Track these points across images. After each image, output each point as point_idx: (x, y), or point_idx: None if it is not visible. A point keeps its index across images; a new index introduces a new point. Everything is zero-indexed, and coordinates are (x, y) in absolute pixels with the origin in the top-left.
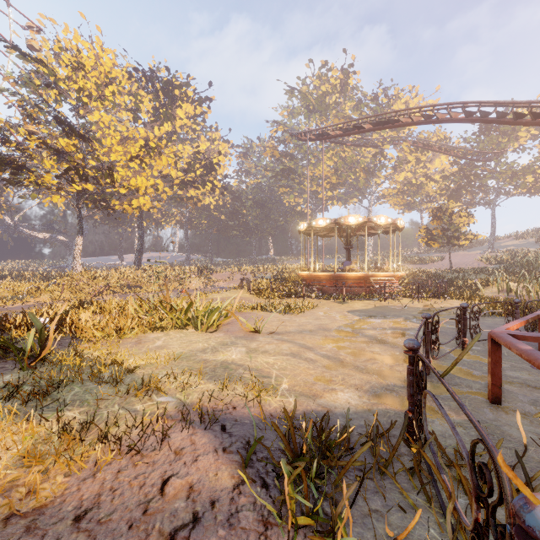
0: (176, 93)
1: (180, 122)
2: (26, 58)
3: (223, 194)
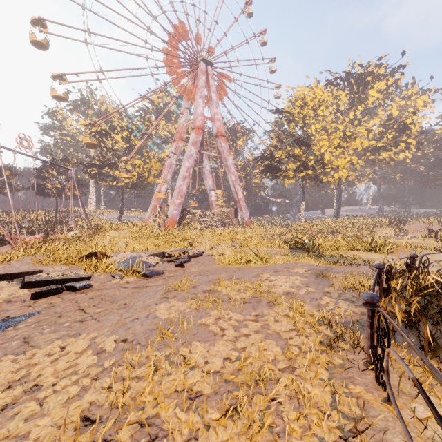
0: (368, 79)
1: (372, 99)
2: (281, 113)
3: (418, 149)
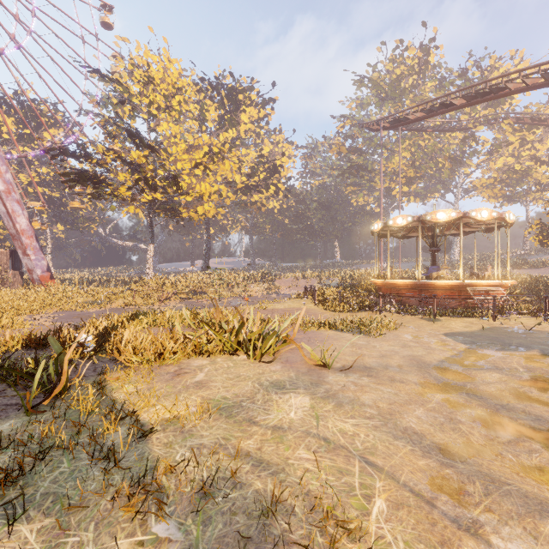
0: (240, 97)
1: (244, 127)
2: (105, 79)
3: (286, 197)
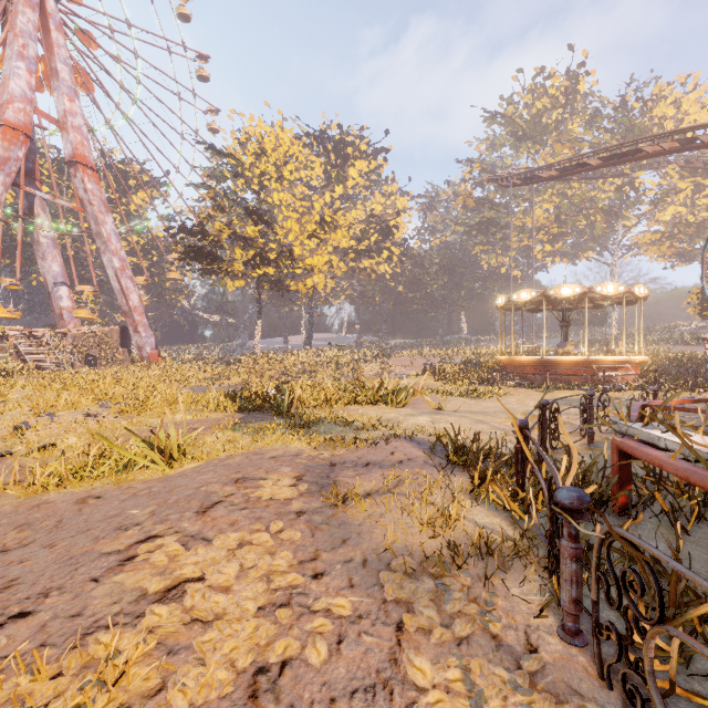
0: (349, 151)
1: (353, 183)
2: (220, 155)
3: (401, 262)
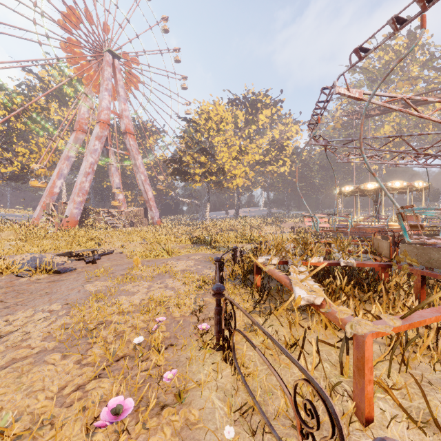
0: (258, 106)
1: (262, 122)
2: (189, 122)
3: (291, 166)
